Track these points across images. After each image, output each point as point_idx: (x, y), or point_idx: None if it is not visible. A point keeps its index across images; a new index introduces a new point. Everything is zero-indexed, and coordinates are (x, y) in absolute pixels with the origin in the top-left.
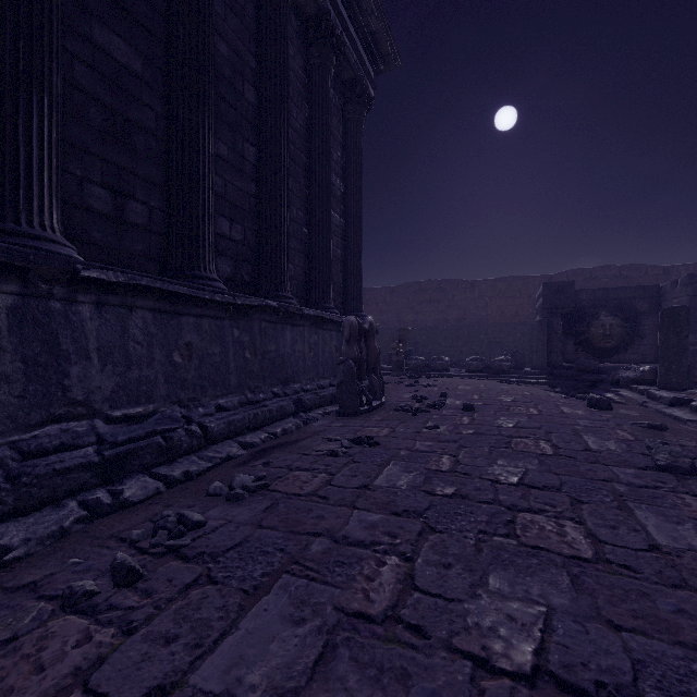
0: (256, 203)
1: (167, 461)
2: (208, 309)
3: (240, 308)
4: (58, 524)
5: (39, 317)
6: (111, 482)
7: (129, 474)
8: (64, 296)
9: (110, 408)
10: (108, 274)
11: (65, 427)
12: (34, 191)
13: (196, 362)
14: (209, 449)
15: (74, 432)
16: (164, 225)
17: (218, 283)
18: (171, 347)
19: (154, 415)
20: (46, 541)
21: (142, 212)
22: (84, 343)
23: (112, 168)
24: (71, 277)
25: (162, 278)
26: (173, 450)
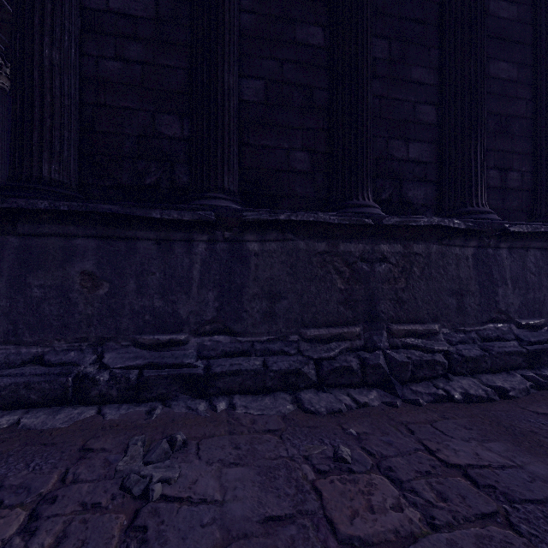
0: None
1: None
2: None
3: None
4: (522, 384)
5: (483, 259)
6: (532, 368)
7: (541, 365)
8: (494, 245)
9: (517, 318)
10: (522, 228)
11: (496, 326)
12: (478, 185)
13: None
14: None
15: (501, 330)
16: (531, 183)
17: None
18: None
19: (543, 327)
20: (522, 392)
21: (516, 178)
22: (503, 274)
23: (499, 154)
24: (500, 233)
25: None
26: None
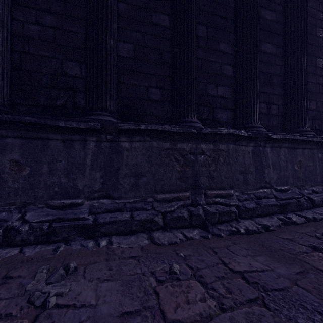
0: (322, 87)
1: (298, 210)
2: (308, 145)
3: (322, 143)
4: (277, 223)
5: (257, 153)
6: (282, 213)
7: (287, 212)
8: (263, 145)
9: (275, 186)
10: (277, 136)
11: (264, 190)
12: (255, 112)
13: (302, 169)
14: (315, 209)
15: (266, 193)
16: (283, 111)
17: (312, 132)
18: (293, 163)
19: (288, 190)
20: (276, 227)
21: (275, 108)
22: (268, 161)
23: (266, 95)
24: (266, 138)
25: (292, 134)
26: (300, 206)
